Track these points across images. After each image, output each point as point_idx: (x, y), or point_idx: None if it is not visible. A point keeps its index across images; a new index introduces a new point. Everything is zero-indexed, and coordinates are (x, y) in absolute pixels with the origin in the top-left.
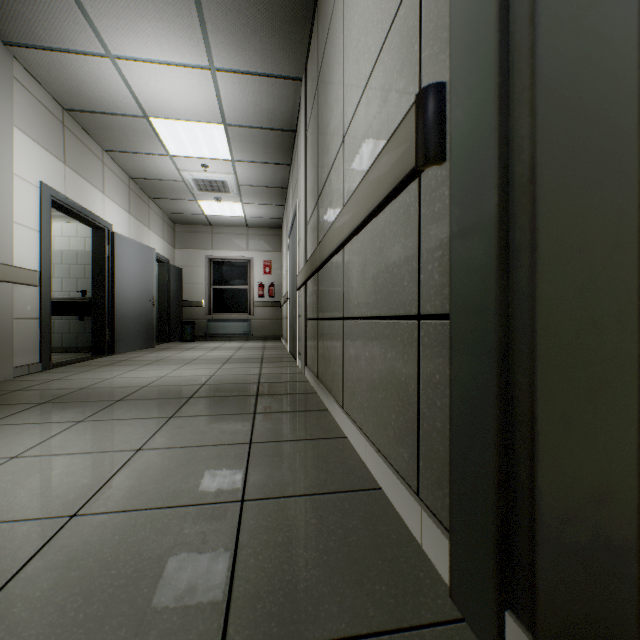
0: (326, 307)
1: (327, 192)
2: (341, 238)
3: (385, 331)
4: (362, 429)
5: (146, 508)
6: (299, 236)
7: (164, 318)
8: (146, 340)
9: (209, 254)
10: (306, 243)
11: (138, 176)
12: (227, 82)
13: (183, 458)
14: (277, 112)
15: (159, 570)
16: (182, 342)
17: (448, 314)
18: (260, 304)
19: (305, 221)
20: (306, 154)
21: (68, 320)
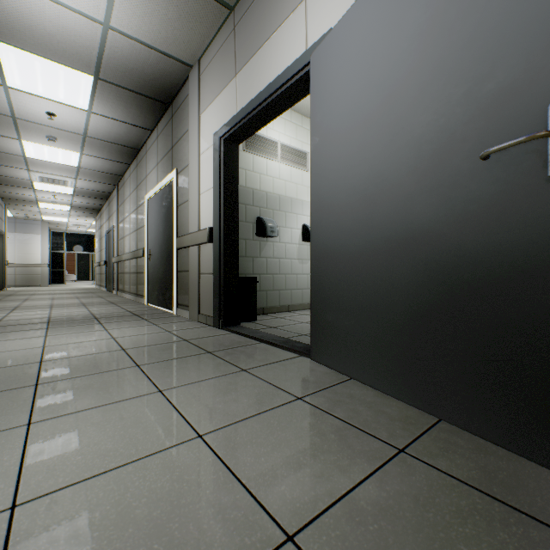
0: None
1: None
2: None
3: None
4: None
5: None
6: None
7: None
8: (465, 381)
9: None
10: None
11: None
12: None
13: None
14: None
15: None
16: None
17: None
18: None
19: None
20: None
21: None
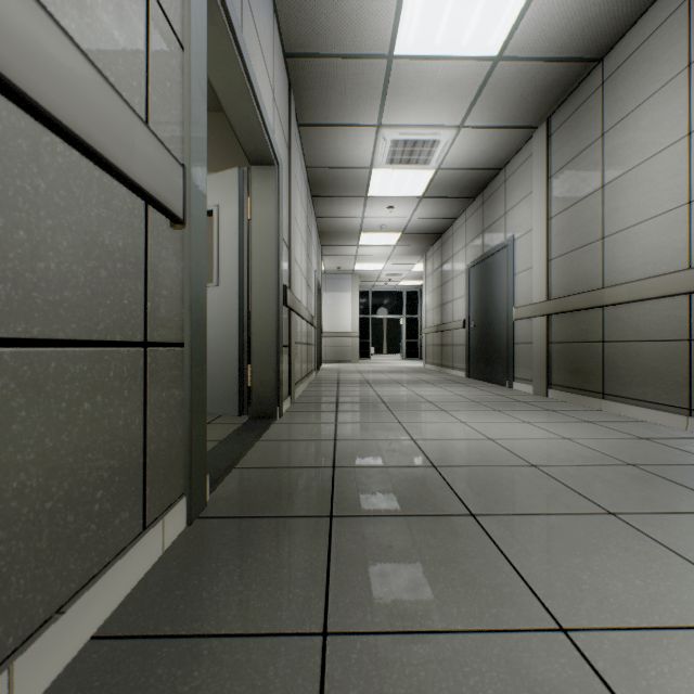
0: None
1: None
2: None
3: (75, 367)
4: None
5: (468, 632)
6: None
7: None
8: None
9: None
10: None
11: None
12: None
13: None
14: None
15: (390, 554)
16: None
17: (173, 343)
18: None
19: None
20: None
21: None
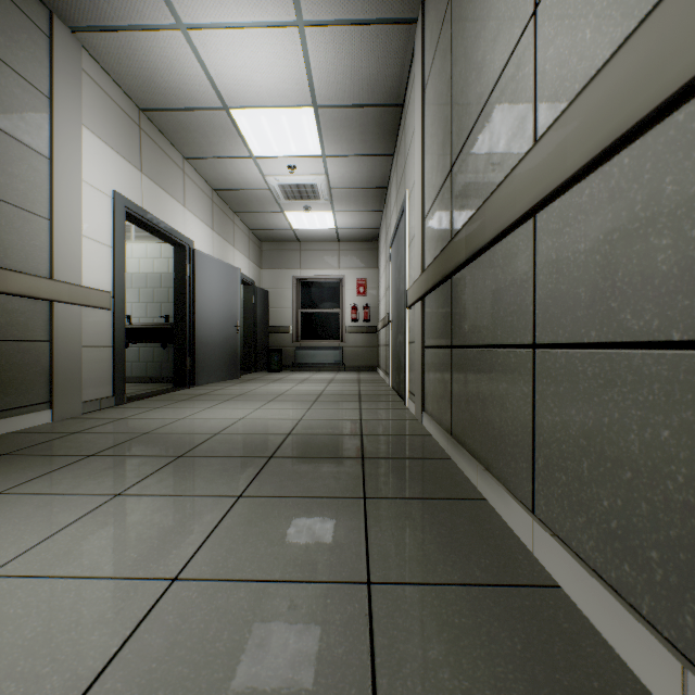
0: (474, 327)
1: (477, 141)
2: (552, 181)
3: None
4: (630, 602)
5: None
6: (409, 238)
7: (250, 346)
8: (229, 370)
9: (297, 274)
10: (424, 242)
11: (221, 187)
12: (318, 42)
13: (244, 620)
14: (380, 79)
15: None
16: (268, 372)
17: None
18: (353, 329)
19: (422, 212)
20: (424, 119)
21: (152, 348)
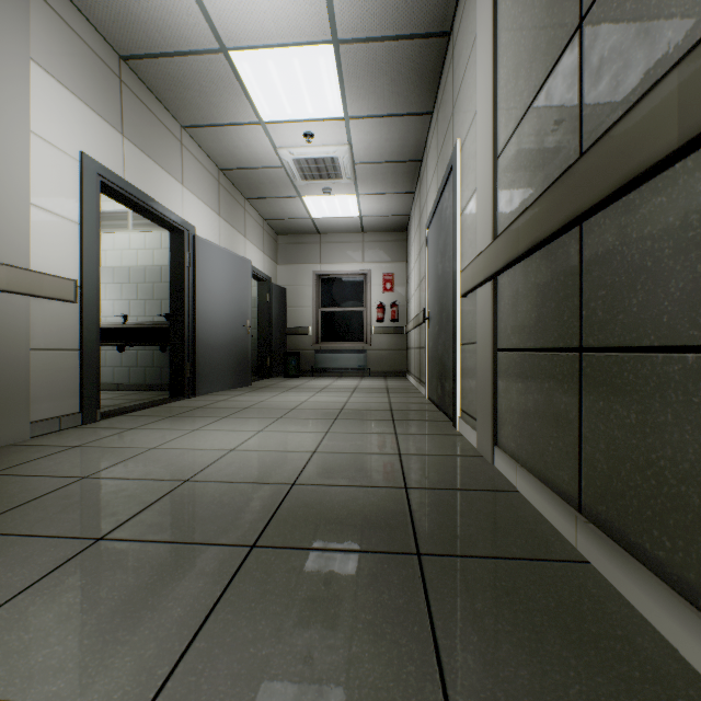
0: (694, 305)
1: None
2: None
3: None
4: None
5: None
6: (461, 202)
7: (264, 348)
8: (238, 377)
9: (316, 269)
10: (495, 193)
11: (228, 166)
12: None
13: None
14: None
15: None
16: (285, 378)
17: None
18: (379, 330)
19: (493, 148)
20: (495, 10)
21: (151, 351)
